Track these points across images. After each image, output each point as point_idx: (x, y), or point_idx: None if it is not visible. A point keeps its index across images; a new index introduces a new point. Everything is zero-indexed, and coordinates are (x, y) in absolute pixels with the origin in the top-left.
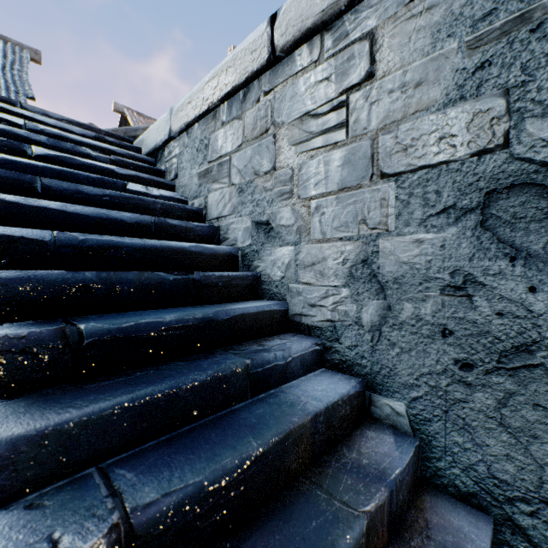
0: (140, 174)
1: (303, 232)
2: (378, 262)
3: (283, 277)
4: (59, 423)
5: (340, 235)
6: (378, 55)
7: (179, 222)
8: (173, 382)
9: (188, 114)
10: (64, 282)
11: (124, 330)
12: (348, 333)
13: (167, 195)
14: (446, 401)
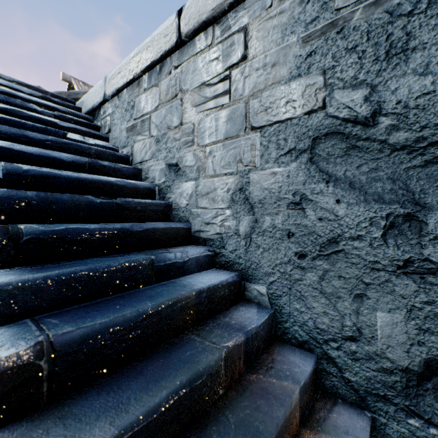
0: (79, 127)
1: (201, 170)
2: (249, 189)
3: (188, 204)
4: (1, 284)
5: (225, 172)
6: (249, 43)
7: (109, 163)
8: (92, 265)
9: (118, 81)
10: (9, 197)
11: (57, 232)
12: (230, 241)
13: (101, 144)
14: (290, 281)
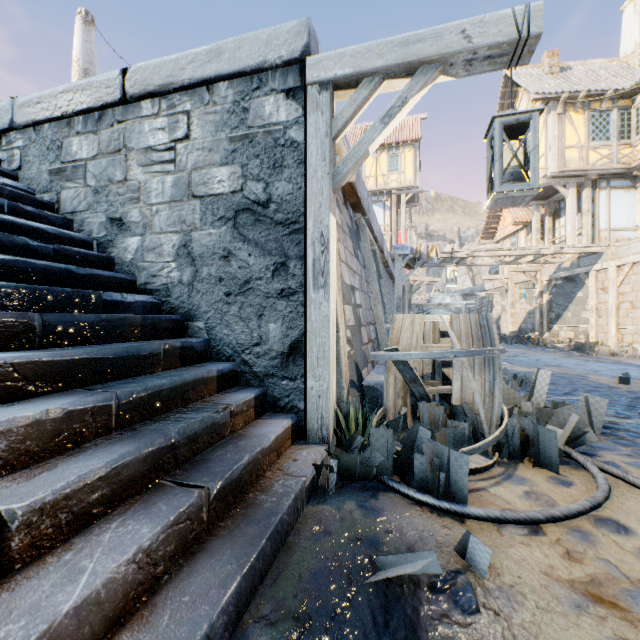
0: None
1: (148, 227)
2: (192, 246)
3: (133, 259)
4: None
5: (171, 230)
6: (192, 126)
7: (33, 209)
8: (51, 287)
9: (38, 113)
10: None
11: (8, 262)
12: (176, 290)
13: (12, 184)
14: (222, 314)
